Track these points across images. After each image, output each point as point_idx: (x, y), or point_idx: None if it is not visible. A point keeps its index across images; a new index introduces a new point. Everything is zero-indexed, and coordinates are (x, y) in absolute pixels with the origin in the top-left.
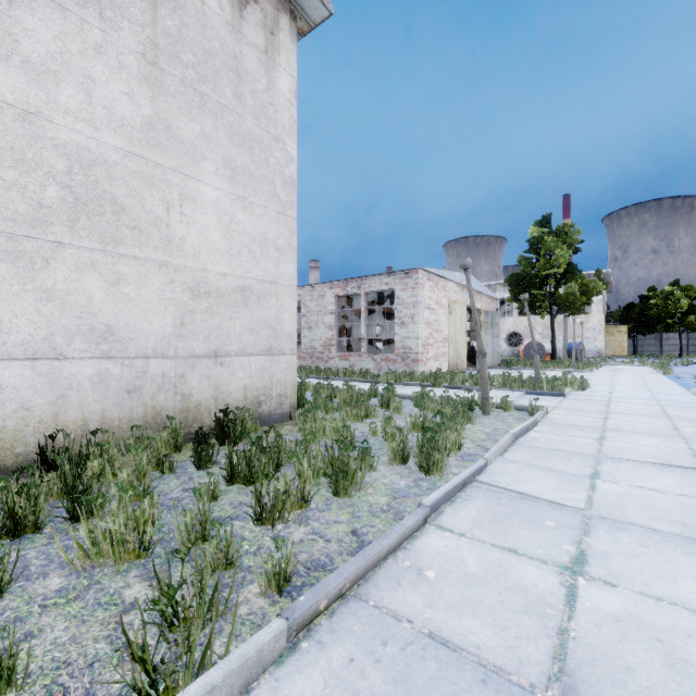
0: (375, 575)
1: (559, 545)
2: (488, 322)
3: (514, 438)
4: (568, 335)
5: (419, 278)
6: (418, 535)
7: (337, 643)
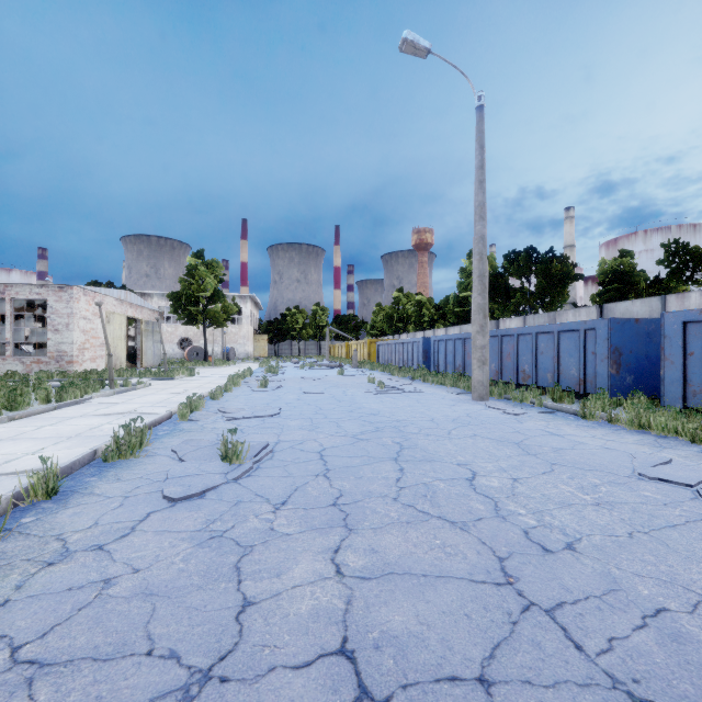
0: (34, 416)
1: (103, 407)
2: (150, 330)
3: (116, 393)
4: (227, 341)
5: (74, 294)
6: (52, 412)
7: (23, 421)
